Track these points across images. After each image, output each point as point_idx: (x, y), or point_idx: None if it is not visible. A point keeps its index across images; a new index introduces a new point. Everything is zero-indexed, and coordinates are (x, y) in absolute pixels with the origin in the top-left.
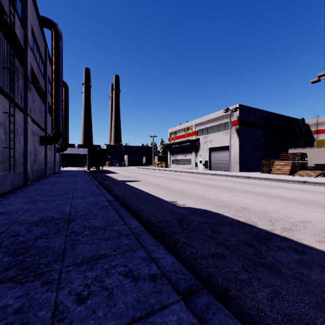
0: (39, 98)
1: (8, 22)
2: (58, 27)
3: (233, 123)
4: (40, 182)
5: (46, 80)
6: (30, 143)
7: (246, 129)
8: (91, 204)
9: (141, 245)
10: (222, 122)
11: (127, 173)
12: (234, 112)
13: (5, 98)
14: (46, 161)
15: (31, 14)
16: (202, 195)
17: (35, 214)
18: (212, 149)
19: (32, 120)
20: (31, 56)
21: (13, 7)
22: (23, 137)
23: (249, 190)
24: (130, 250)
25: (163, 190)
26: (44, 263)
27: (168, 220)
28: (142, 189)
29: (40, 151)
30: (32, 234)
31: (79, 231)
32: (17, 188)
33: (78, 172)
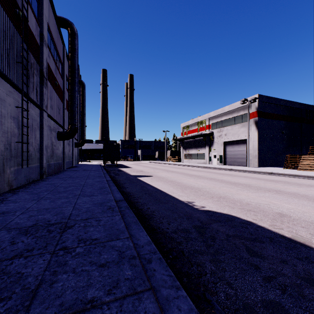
0: (56, 95)
1: (21, 16)
2: (74, 26)
3: (252, 114)
4: (55, 176)
5: (64, 78)
6: (46, 138)
7: (265, 121)
8: (96, 205)
9: (150, 282)
10: (239, 114)
11: (140, 168)
12: (252, 103)
13: (19, 93)
14: (64, 155)
15: (48, 14)
16: (223, 195)
17: (32, 216)
18: (227, 143)
19: (48, 116)
20: (48, 54)
21: (26, 2)
22: (38, 132)
23: (278, 189)
24: (133, 294)
25: (177, 187)
26: (0, 313)
27: (185, 229)
28: (154, 186)
29: (57, 146)
30: (14, 248)
31: (71, 247)
32: (31, 182)
33: (94, 167)
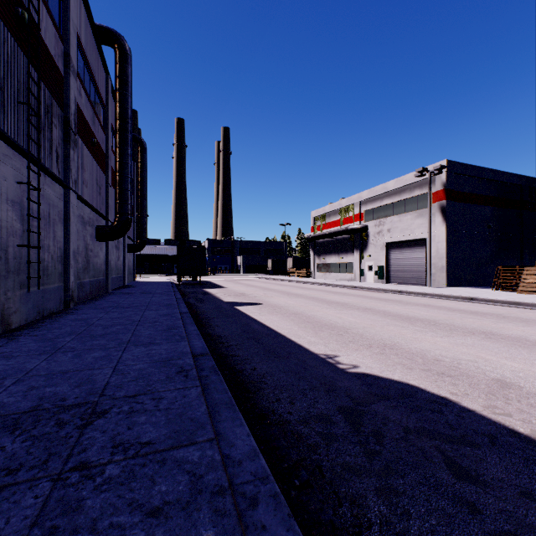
0: (94, 162)
1: (26, 21)
2: (125, 42)
3: (435, 195)
4: (92, 304)
5: (109, 133)
6: (74, 238)
7: (459, 206)
8: (156, 363)
9: None
10: (412, 194)
11: (240, 288)
12: (436, 175)
13: (23, 158)
14: (109, 267)
15: (79, 20)
16: (390, 341)
17: (34, 388)
18: (391, 245)
19: (79, 199)
20: (79, 89)
21: None
22: (61, 227)
23: (488, 329)
24: None
25: (306, 325)
26: None
27: (324, 415)
28: (265, 323)
29: (96, 250)
30: None
31: (96, 464)
32: (46, 317)
33: (161, 286)
